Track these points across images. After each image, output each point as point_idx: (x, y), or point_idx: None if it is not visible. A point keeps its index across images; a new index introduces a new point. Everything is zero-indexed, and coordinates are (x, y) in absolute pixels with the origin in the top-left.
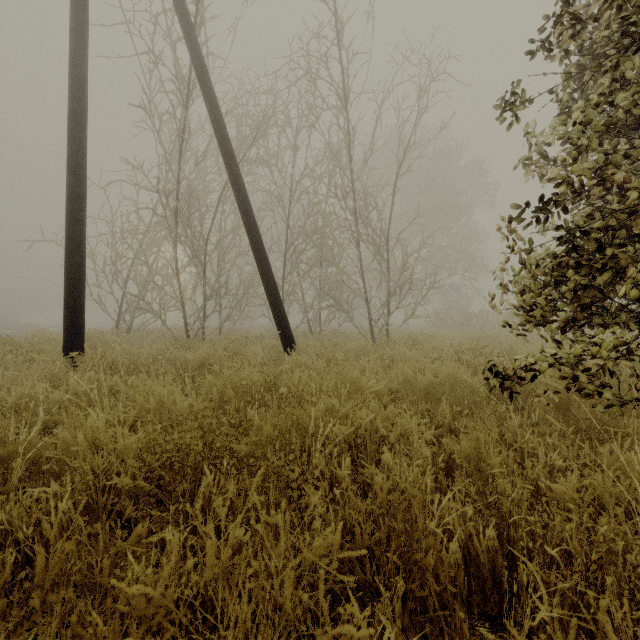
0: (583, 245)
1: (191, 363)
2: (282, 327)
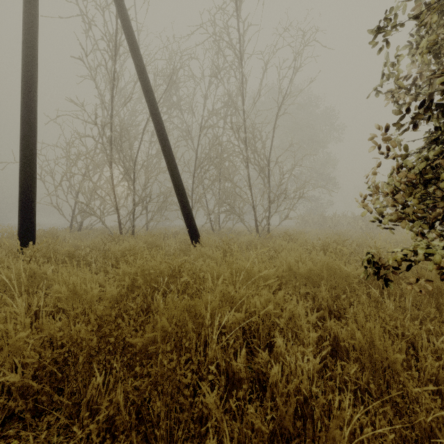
0: None
1: (116, 253)
2: (190, 225)
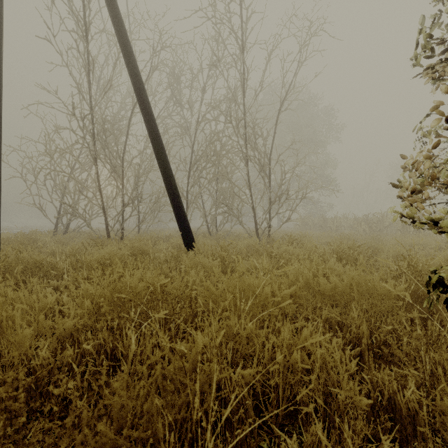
0: None
1: (91, 263)
2: (183, 228)
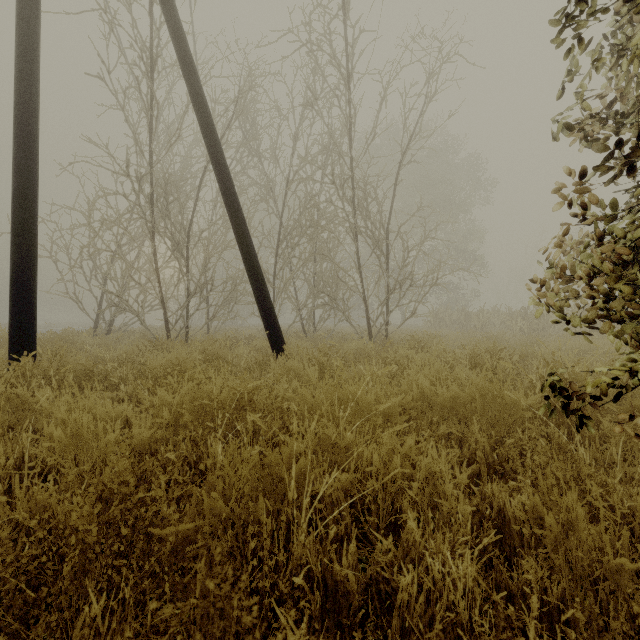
0: None
1: (155, 370)
2: (270, 326)
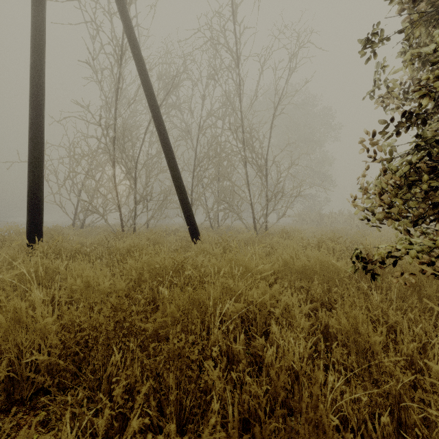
0: (433, 154)
1: (120, 250)
2: (190, 223)
